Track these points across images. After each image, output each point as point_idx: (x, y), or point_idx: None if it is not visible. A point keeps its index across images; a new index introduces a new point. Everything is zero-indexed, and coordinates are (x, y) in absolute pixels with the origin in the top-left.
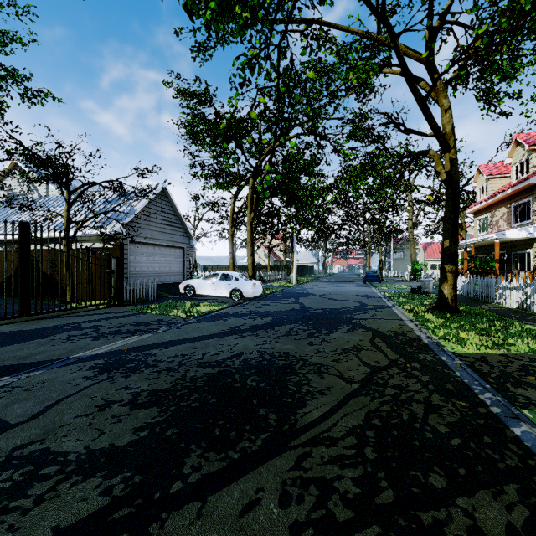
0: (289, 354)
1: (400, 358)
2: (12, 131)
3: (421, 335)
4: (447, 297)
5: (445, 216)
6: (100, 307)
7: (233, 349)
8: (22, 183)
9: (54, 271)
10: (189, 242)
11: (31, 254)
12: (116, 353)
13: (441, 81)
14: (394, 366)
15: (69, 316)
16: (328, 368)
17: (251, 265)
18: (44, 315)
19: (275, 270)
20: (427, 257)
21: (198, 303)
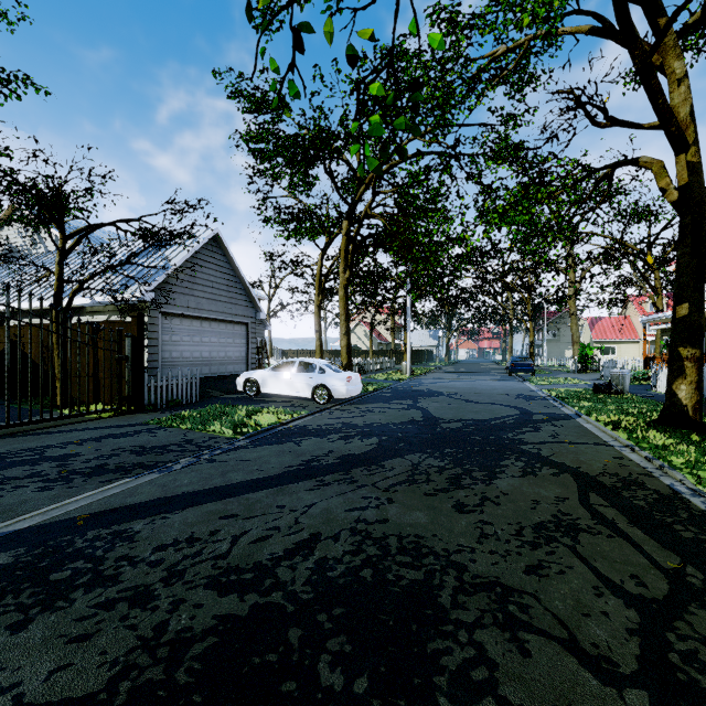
0: (420, 544)
1: (684, 563)
2: (1, 156)
3: (675, 485)
4: (685, 404)
5: (680, 263)
6: (104, 415)
7: (300, 523)
8: (24, 234)
9: (19, 358)
10: (255, 315)
11: (14, 332)
12: (60, 528)
13: (672, 29)
14: (693, 599)
15: (39, 434)
16: (527, 605)
17: (346, 348)
18: (3, 430)
19: (379, 355)
20: (595, 338)
21: (259, 409)
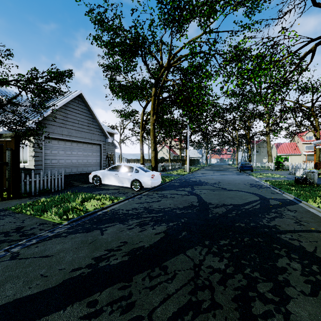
0: None
1: None
2: None
3: None
4: None
5: None
6: None
7: None
8: None
9: None
10: (105, 140)
11: None
12: None
13: None
14: None
15: None
16: None
17: (154, 158)
18: None
19: (173, 161)
20: (279, 153)
21: (93, 196)
